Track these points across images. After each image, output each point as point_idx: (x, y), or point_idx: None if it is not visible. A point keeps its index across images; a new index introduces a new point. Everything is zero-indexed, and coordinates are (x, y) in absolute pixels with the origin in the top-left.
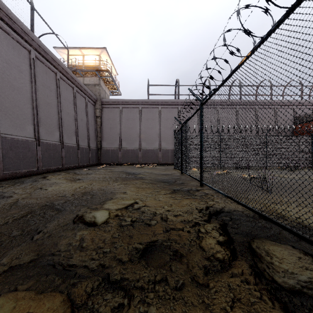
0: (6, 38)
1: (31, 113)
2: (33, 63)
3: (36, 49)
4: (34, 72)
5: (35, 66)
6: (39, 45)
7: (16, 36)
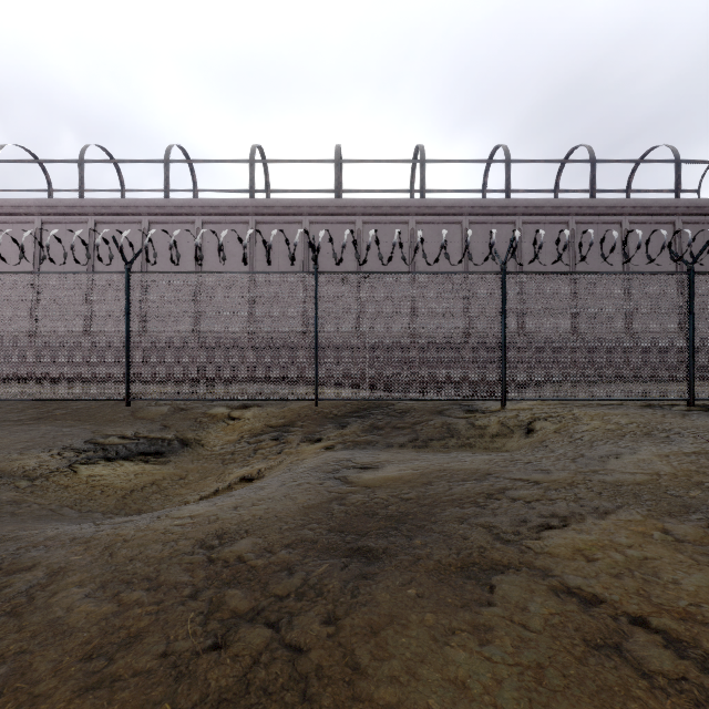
0: (642, 230)
1: (673, 302)
2: (678, 235)
3: (684, 213)
4: (680, 246)
5: (681, 238)
6: (688, 206)
7: (654, 219)
